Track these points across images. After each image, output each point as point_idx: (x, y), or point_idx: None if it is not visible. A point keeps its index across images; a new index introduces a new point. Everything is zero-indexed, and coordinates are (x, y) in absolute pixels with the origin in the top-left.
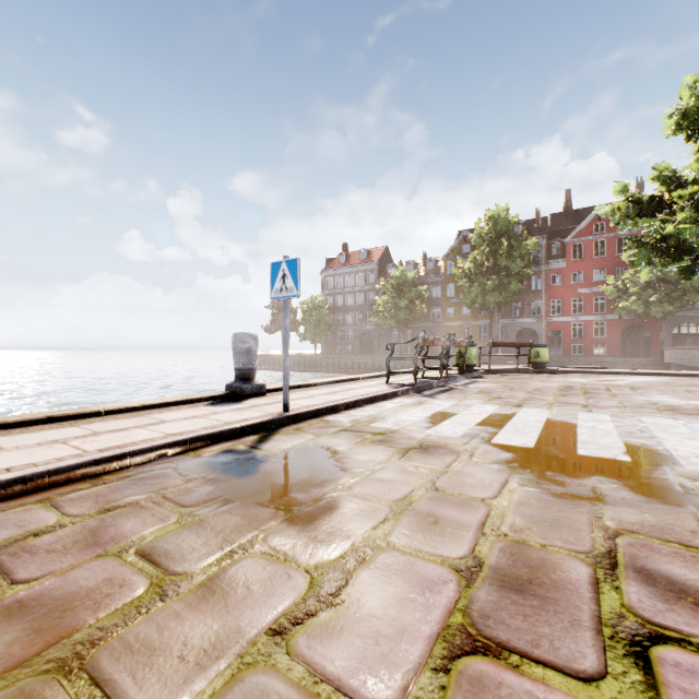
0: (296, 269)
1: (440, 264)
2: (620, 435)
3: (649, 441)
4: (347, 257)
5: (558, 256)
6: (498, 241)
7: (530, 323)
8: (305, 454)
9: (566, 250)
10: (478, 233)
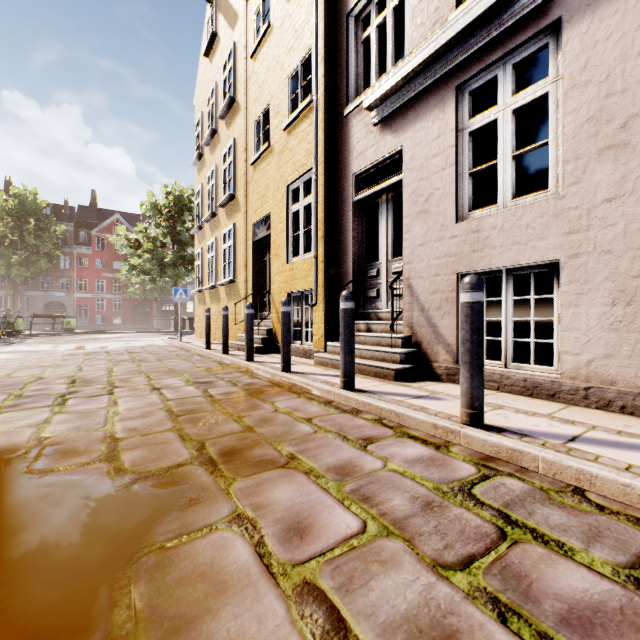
0: None
1: None
2: (101, 345)
3: (108, 345)
4: None
5: (86, 243)
6: (26, 220)
7: (59, 297)
8: None
9: (92, 240)
10: (2, 206)
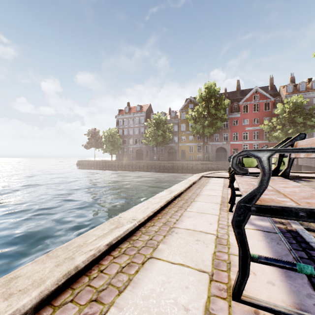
0: None
1: (178, 114)
2: None
3: None
4: (130, 109)
5: (236, 111)
6: (210, 100)
7: (222, 144)
8: None
9: (240, 108)
10: (200, 95)
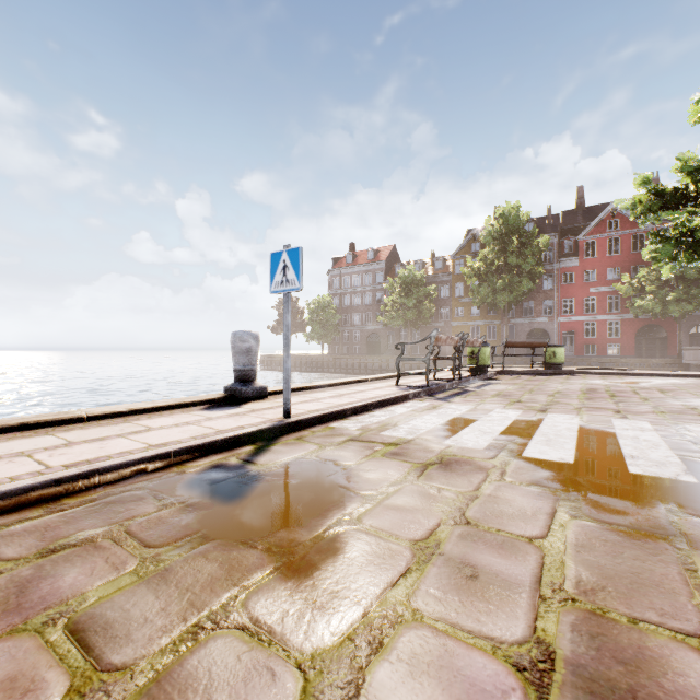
0: (298, 259)
1: (449, 263)
2: (671, 447)
3: None
4: (354, 256)
5: (570, 254)
6: (509, 239)
7: (541, 323)
8: (306, 471)
9: (578, 248)
10: (488, 231)
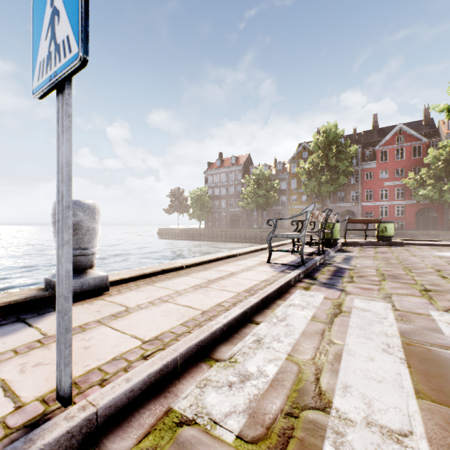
0: None
1: (286, 166)
2: None
3: None
4: (222, 161)
5: (370, 159)
6: (329, 148)
7: (350, 207)
8: None
9: (376, 155)
10: (315, 142)
